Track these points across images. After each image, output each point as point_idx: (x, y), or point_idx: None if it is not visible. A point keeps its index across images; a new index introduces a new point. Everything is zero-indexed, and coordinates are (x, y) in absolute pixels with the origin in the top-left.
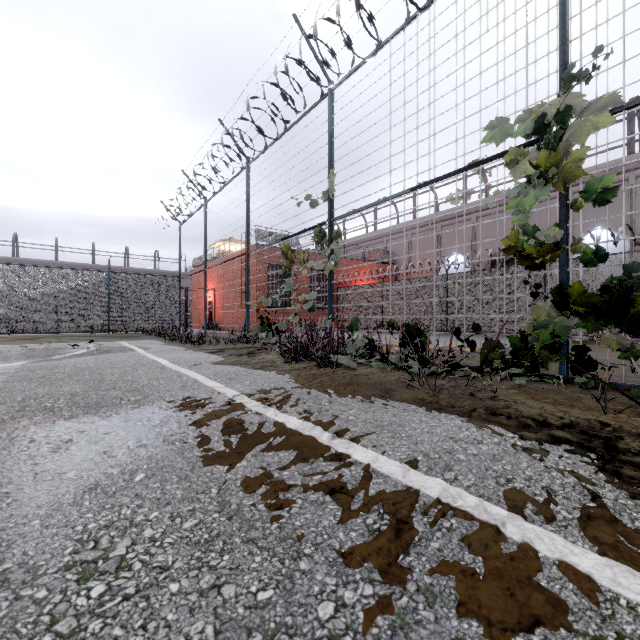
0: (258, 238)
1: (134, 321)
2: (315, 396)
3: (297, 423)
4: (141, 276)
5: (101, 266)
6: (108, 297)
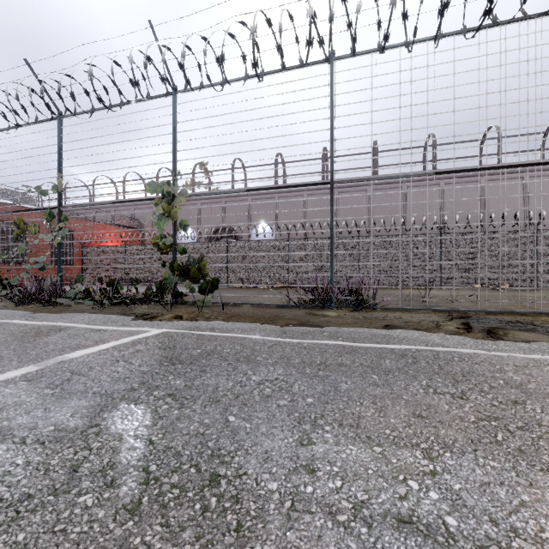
0: None
1: None
2: (34, 315)
3: (20, 321)
4: None
5: None
6: None
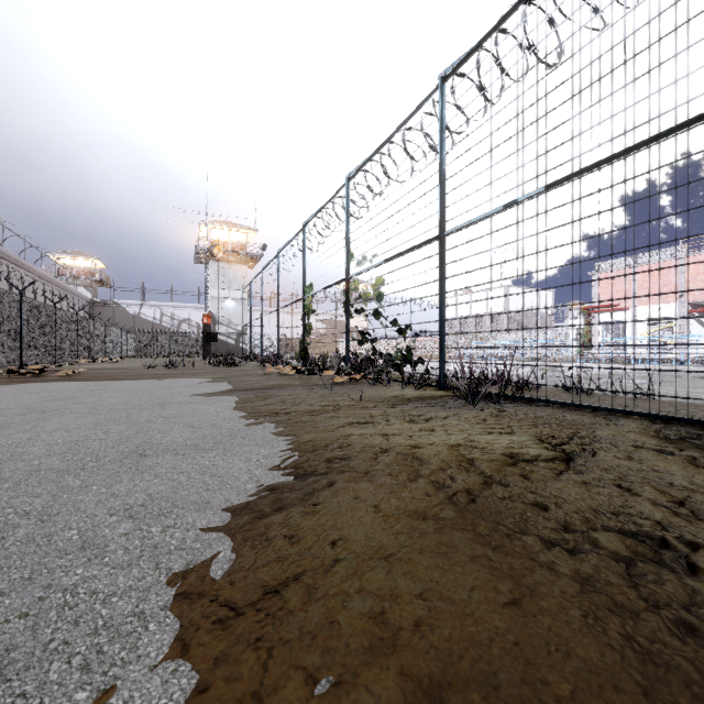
0: None
1: None
2: None
3: None
4: None
5: None
6: None
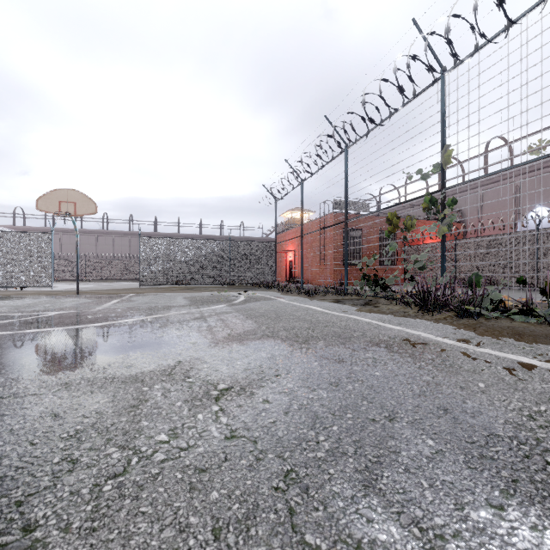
0: (335, 207)
1: (245, 276)
2: (507, 342)
3: (535, 361)
4: (250, 243)
5: (206, 236)
6: (229, 259)
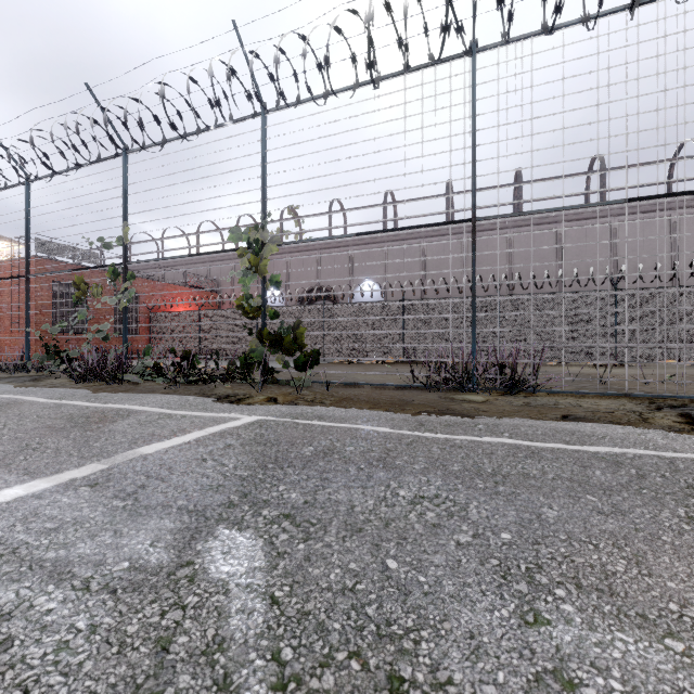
0: (39, 249)
1: None
2: (97, 395)
3: (80, 403)
4: None
5: None
6: None
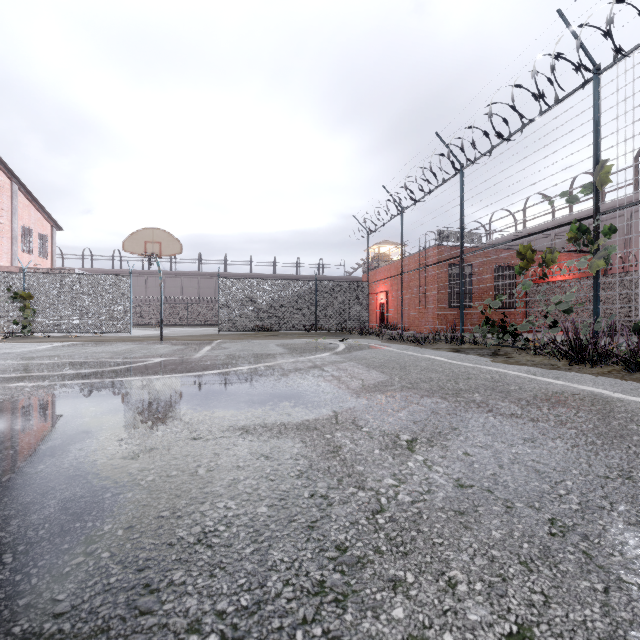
0: (439, 239)
1: (333, 322)
2: None
3: None
4: (338, 283)
5: (280, 275)
6: (315, 302)
